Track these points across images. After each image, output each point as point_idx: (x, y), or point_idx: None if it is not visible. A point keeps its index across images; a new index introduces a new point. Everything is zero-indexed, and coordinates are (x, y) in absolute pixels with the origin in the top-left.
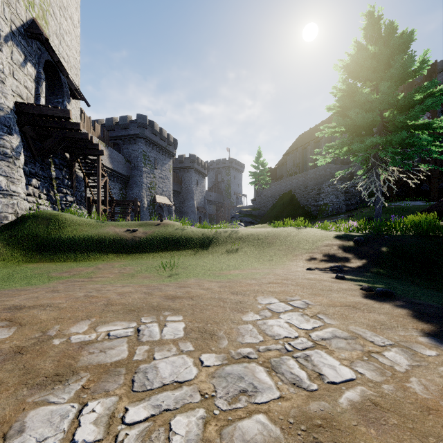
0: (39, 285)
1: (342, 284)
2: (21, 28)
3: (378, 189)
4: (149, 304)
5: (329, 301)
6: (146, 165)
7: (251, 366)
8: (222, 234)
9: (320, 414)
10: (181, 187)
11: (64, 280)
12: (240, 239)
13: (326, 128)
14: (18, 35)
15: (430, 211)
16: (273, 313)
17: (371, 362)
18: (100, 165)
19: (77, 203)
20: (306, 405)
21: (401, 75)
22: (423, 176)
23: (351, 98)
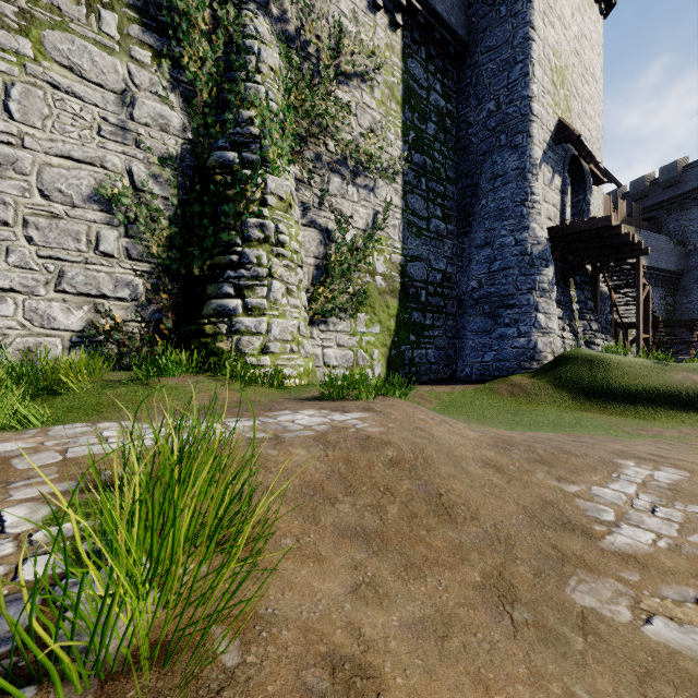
0: (628, 439)
1: None
2: (550, 140)
3: None
4: None
5: None
6: None
7: None
8: None
9: None
10: None
11: (650, 439)
12: None
13: None
14: (547, 152)
15: None
16: None
17: None
18: (639, 271)
19: (602, 332)
20: None
21: None
22: None
23: None
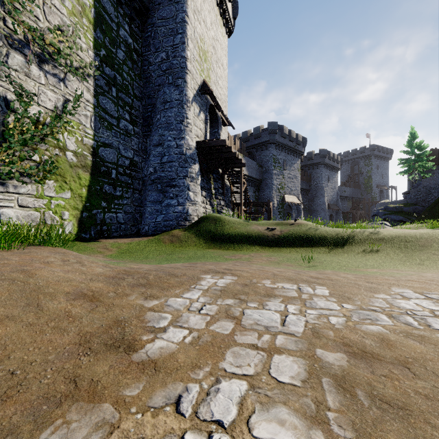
0: (224, 262)
1: None
2: (198, 90)
3: None
4: (301, 279)
5: None
6: (276, 168)
7: (376, 313)
8: (359, 235)
9: (418, 334)
10: (309, 184)
11: (234, 261)
12: (381, 241)
13: None
14: (196, 96)
15: None
16: (404, 297)
17: None
18: (242, 175)
19: (226, 206)
20: (410, 330)
21: None
22: None
23: None
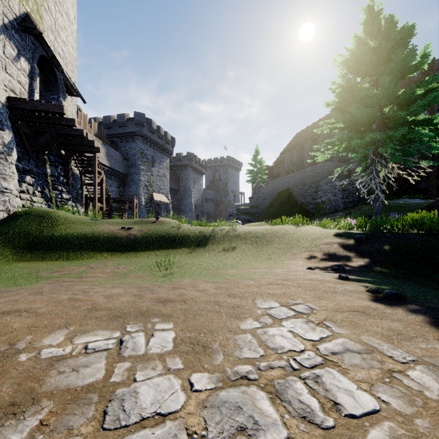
0: (25, 286)
1: (347, 285)
2: (14, 21)
3: (378, 186)
4: (138, 309)
5: (335, 305)
6: (143, 163)
7: (251, 391)
8: (219, 232)
9: None
10: (178, 185)
11: (52, 280)
12: (237, 237)
13: (325, 124)
14: (11, 29)
15: (429, 209)
16: (274, 319)
17: (394, 385)
18: (96, 162)
19: (73, 201)
20: None
21: (402, 69)
22: (423, 173)
23: (351, 94)
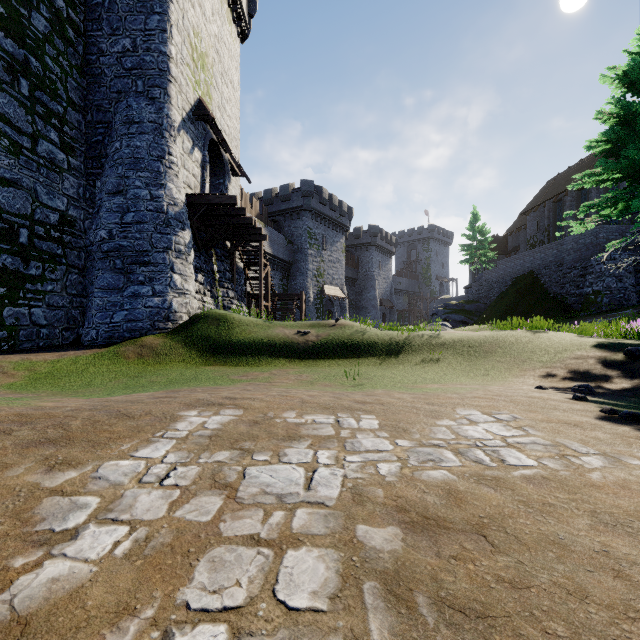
0: (228, 385)
1: (578, 405)
2: (190, 112)
3: None
4: (341, 405)
5: (545, 417)
6: (312, 246)
7: (440, 450)
8: (417, 339)
9: (491, 475)
10: (357, 272)
11: (246, 383)
12: (442, 346)
13: (585, 177)
14: (187, 121)
15: None
16: (471, 422)
17: (561, 460)
18: (262, 252)
19: (238, 300)
20: (482, 471)
21: None
22: None
23: (632, 125)
